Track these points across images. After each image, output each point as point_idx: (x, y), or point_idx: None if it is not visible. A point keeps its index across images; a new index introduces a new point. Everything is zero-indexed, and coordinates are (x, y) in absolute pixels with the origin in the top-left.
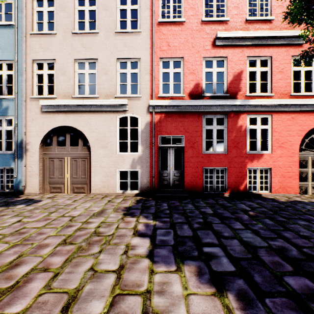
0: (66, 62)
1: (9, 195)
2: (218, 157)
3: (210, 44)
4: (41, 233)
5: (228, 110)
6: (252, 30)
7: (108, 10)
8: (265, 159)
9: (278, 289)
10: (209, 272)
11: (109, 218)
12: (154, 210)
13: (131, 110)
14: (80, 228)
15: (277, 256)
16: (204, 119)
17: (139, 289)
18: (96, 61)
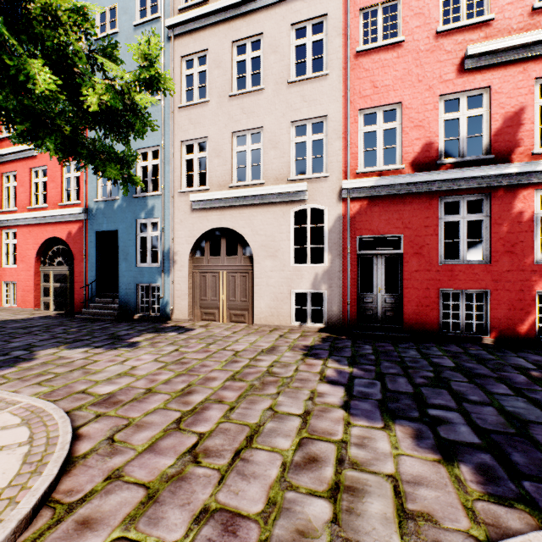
0: (221, 138)
1: (155, 319)
2: (469, 272)
3: (453, 70)
4: (205, 365)
5: (491, 185)
6: None
7: (278, 51)
8: None
9: None
10: (434, 438)
11: (283, 357)
12: (350, 353)
13: (313, 199)
14: (248, 365)
15: None
16: (441, 205)
17: (332, 437)
18: (261, 130)
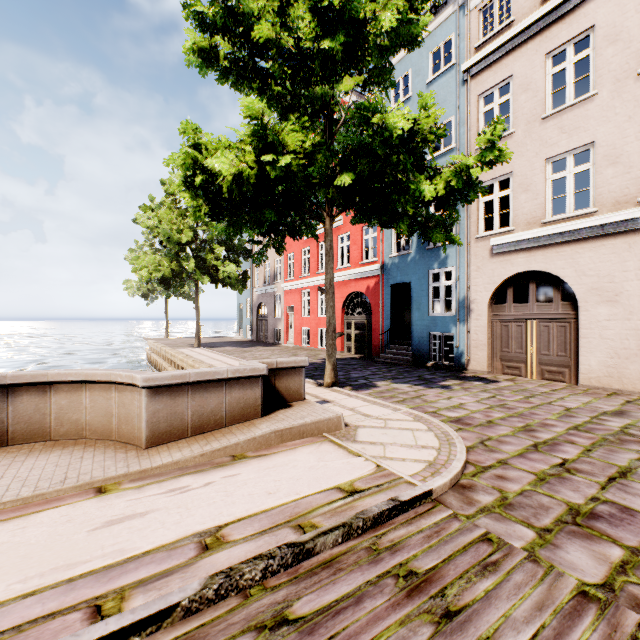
0: (530, 170)
1: (449, 369)
2: None
3: None
4: (534, 413)
5: None
6: None
7: (618, 39)
8: None
9: None
10: None
11: None
12: None
13: None
14: (590, 421)
15: None
16: None
17: None
18: (589, 146)
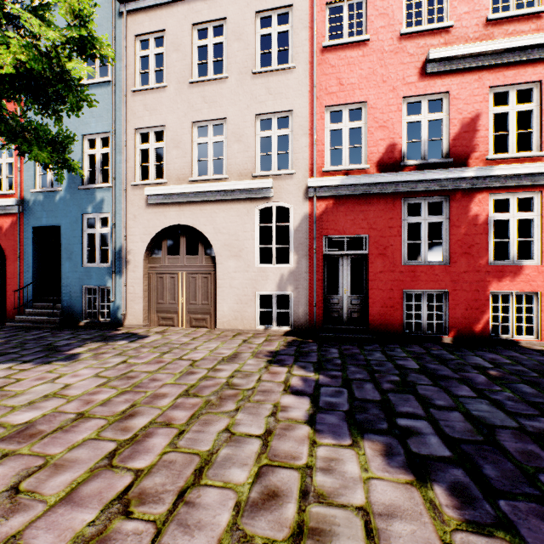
0: (180, 128)
1: (105, 326)
2: (430, 273)
3: (415, 73)
4: (155, 379)
5: (450, 188)
6: (500, 36)
7: (242, 39)
8: (527, 275)
9: (525, 491)
10: (405, 453)
11: (246, 365)
12: (316, 358)
13: (278, 196)
14: (205, 376)
15: (534, 444)
16: (404, 206)
17: (295, 462)
18: (224, 121)
